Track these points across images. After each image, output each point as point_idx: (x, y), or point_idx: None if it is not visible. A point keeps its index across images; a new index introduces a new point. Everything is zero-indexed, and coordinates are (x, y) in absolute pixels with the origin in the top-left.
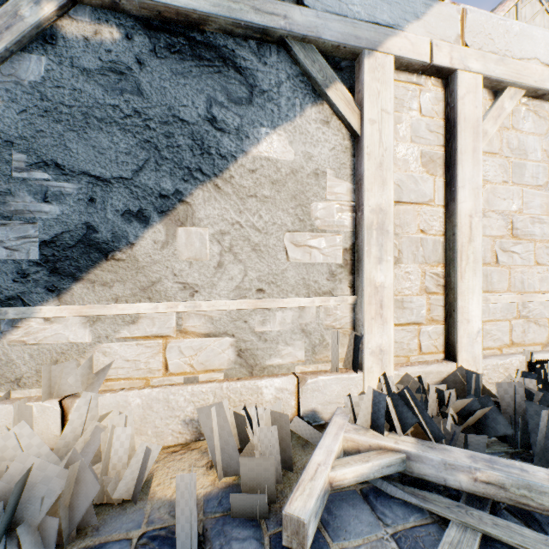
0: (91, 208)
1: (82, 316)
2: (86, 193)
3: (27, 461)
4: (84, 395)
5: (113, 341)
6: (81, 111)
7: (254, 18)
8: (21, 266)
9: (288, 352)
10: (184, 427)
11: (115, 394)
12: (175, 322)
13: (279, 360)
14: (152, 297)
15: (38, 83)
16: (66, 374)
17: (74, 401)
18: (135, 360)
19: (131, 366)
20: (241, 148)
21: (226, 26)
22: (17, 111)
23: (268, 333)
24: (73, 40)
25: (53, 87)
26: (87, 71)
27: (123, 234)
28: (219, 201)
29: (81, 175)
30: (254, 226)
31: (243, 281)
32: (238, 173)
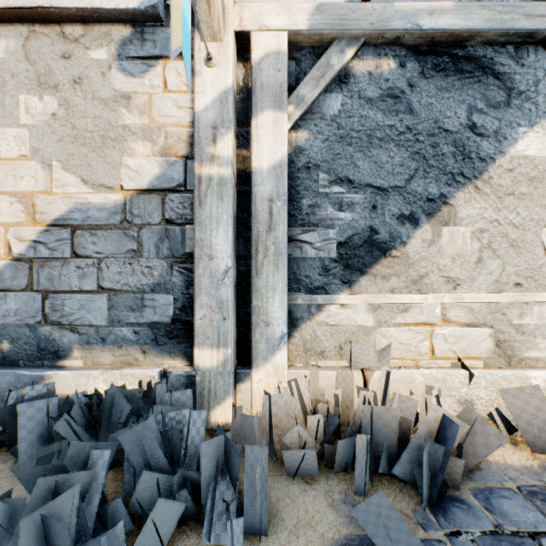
0: (373, 213)
1: (367, 304)
2: (369, 201)
3: (437, 411)
4: (382, 368)
5: (390, 326)
6: (365, 134)
7: (524, 24)
8: (324, 262)
9: (545, 346)
10: (458, 406)
11: (400, 370)
12: (439, 311)
13: (536, 353)
14: (420, 289)
15: (335, 116)
16: (363, 350)
17: (372, 373)
18: (407, 343)
19: (404, 348)
20: (499, 150)
21: (491, 37)
22: (321, 141)
23: (524, 326)
24: (360, 76)
25: (346, 117)
26: (370, 100)
27: (398, 235)
28: (478, 201)
29: (366, 187)
30: (511, 222)
31: (500, 276)
32: (495, 174)
